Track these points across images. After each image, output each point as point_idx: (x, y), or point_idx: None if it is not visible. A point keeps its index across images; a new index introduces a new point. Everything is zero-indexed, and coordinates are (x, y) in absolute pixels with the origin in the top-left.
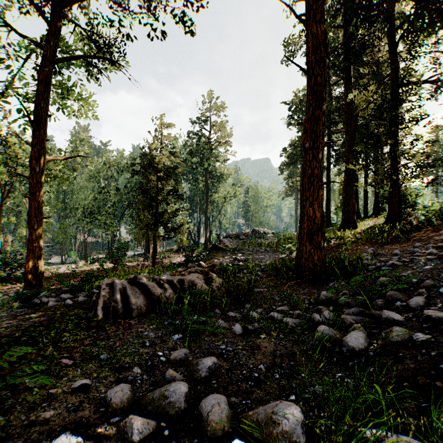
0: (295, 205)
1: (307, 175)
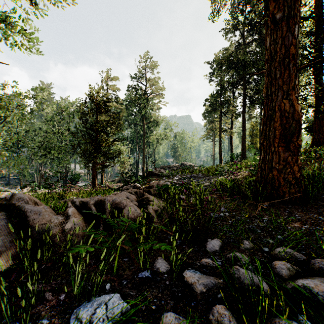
0: (213, 146)
1: (279, 57)
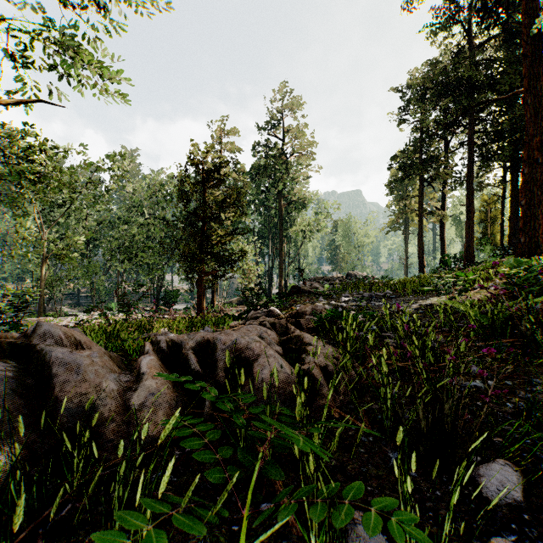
0: (405, 243)
1: None
